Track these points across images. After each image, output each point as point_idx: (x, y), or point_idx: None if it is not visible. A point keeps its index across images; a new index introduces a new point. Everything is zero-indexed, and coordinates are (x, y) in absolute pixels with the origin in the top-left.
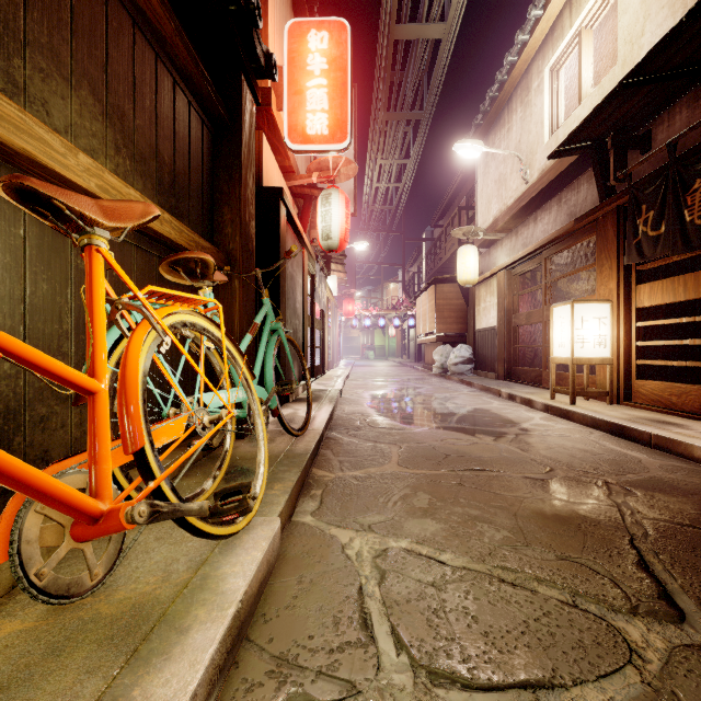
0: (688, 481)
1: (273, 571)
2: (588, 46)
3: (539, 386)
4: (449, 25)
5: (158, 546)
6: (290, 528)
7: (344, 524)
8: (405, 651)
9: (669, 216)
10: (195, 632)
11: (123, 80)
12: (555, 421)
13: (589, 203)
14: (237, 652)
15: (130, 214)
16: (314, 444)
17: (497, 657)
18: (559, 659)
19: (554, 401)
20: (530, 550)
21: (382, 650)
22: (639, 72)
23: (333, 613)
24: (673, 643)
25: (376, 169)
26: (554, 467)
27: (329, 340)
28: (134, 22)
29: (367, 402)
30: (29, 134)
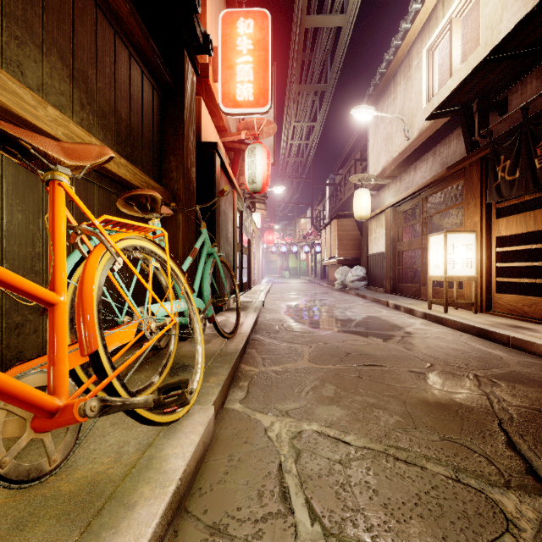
0: (541, 374)
1: (208, 450)
2: (457, 32)
3: (418, 298)
4: (348, 16)
5: (113, 430)
6: (223, 414)
7: (266, 410)
8: (318, 521)
9: (523, 164)
10: (140, 508)
11: (87, 50)
12: (432, 326)
13: (458, 155)
14: (176, 522)
15: (88, 154)
16: (242, 344)
17: (396, 526)
18: (447, 528)
19: (431, 310)
20: (418, 432)
21: (299, 520)
22: (499, 50)
23: (257, 487)
24: (541, 513)
25: (290, 129)
26: (434, 363)
27: (254, 262)
28: (96, 4)
29: (284, 311)
30: (3, 87)
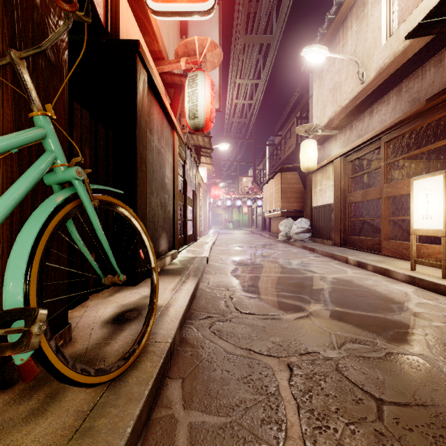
0: None
1: None
2: None
3: (378, 253)
4: None
5: None
6: None
7: None
8: None
9: None
10: None
11: None
12: (436, 298)
13: (438, 85)
14: None
15: None
16: (138, 409)
17: None
18: None
19: (418, 273)
20: None
21: None
22: None
23: None
24: None
25: (235, 87)
26: None
27: (200, 215)
28: None
29: (231, 270)
30: None
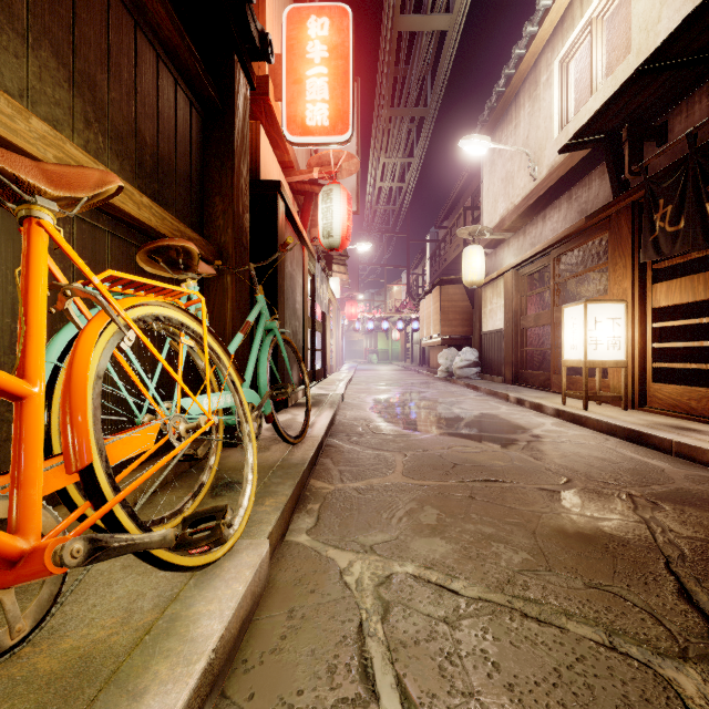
0: None
1: (259, 603)
2: (600, 36)
3: (548, 390)
4: (455, 16)
5: (123, 576)
6: (282, 549)
7: (343, 544)
8: None
9: (689, 210)
10: (151, 697)
11: (94, 46)
12: (568, 426)
13: (601, 199)
14: None
15: (83, 182)
16: (312, 452)
17: None
18: None
19: (566, 406)
20: (554, 576)
21: None
22: (657, 58)
23: (327, 659)
24: None
25: (379, 168)
26: (572, 477)
27: (331, 343)
28: None
29: (370, 407)
30: None
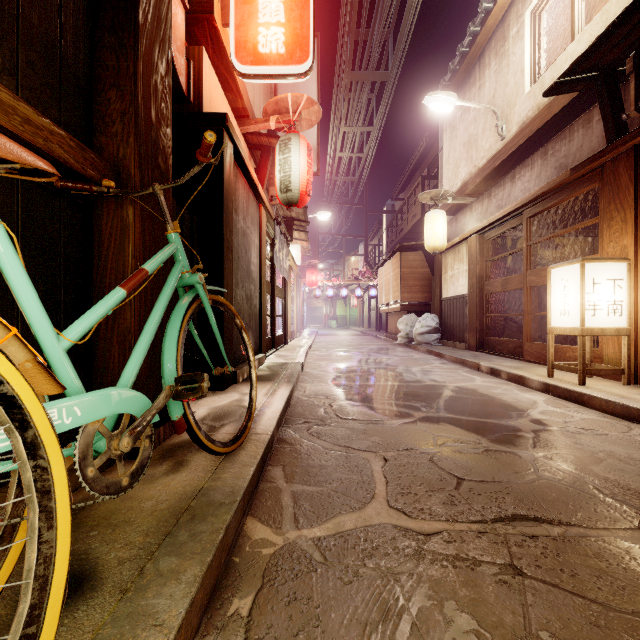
0: None
1: None
2: None
3: (520, 358)
4: None
5: None
6: None
7: None
8: None
9: None
10: None
11: None
12: (566, 406)
13: (586, 150)
14: None
15: None
16: (252, 470)
17: None
18: None
19: (554, 379)
20: None
21: None
22: None
23: None
24: None
25: (339, 137)
26: None
27: (292, 309)
28: None
29: (332, 378)
30: None
